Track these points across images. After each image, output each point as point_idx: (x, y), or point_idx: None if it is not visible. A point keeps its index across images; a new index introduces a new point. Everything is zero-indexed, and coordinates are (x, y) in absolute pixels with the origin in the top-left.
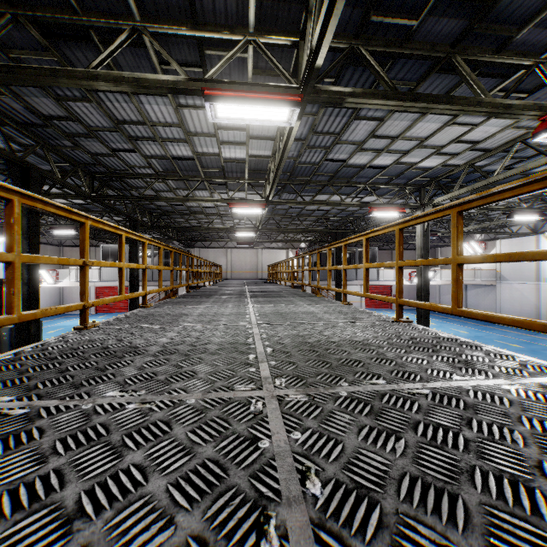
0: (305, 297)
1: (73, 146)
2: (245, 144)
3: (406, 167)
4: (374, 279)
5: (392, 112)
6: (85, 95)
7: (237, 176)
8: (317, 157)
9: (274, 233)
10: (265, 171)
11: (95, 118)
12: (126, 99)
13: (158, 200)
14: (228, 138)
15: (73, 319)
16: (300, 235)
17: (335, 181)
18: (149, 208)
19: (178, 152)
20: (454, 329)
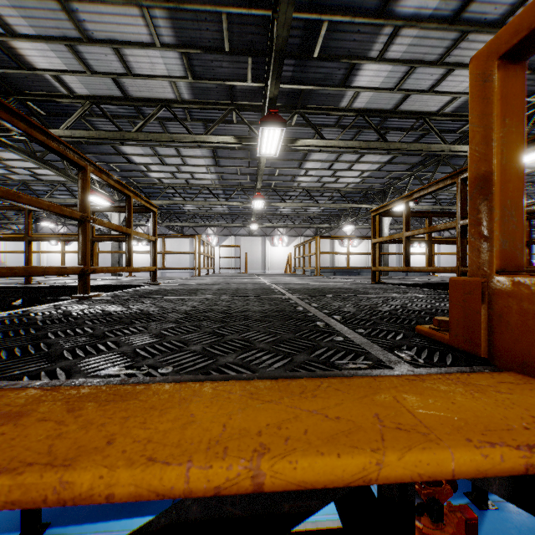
0: None
1: None
2: None
3: None
4: None
5: None
6: None
7: None
8: None
9: None
10: None
11: None
12: None
13: None
14: None
15: None
16: None
17: None
18: None
19: None
20: None
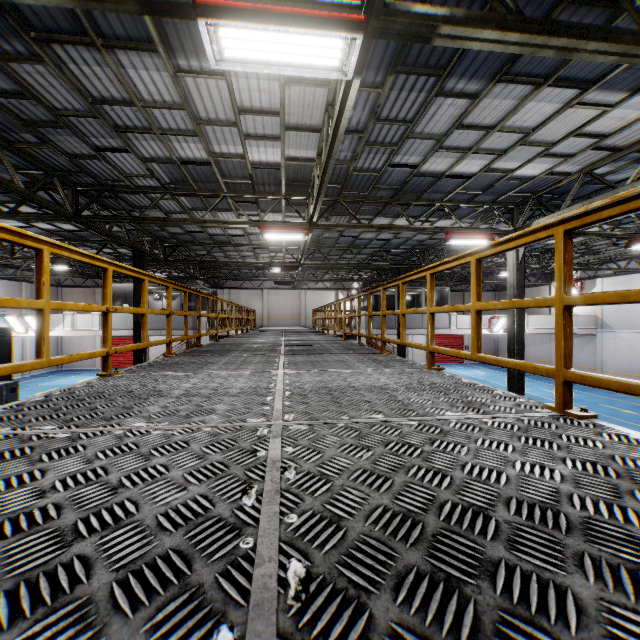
0: (365, 355)
1: (41, 143)
2: (279, 138)
3: (498, 176)
4: (445, 327)
5: (493, 82)
6: (35, 51)
7: (270, 190)
8: (379, 161)
9: (321, 271)
10: (308, 182)
11: (59, 94)
12: (98, 59)
13: (165, 222)
14: (255, 128)
15: (73, 376)
16: (352, 273)
17: (401, 198)
18: (162, 236)
19: (187, 153)
20: (545, 389)
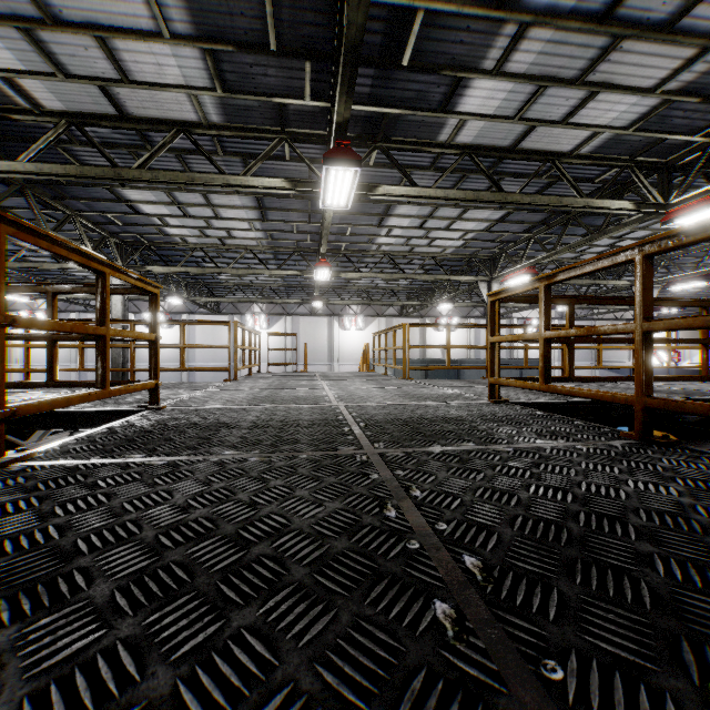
0: None
1: None
2: None
3: None
4: None
5: None
6: None
7: None
8: None
9: None
10: None
11: None
12: None
13: None
14: None
15: None
16: None
17: None
18: None
19: None
20: None
